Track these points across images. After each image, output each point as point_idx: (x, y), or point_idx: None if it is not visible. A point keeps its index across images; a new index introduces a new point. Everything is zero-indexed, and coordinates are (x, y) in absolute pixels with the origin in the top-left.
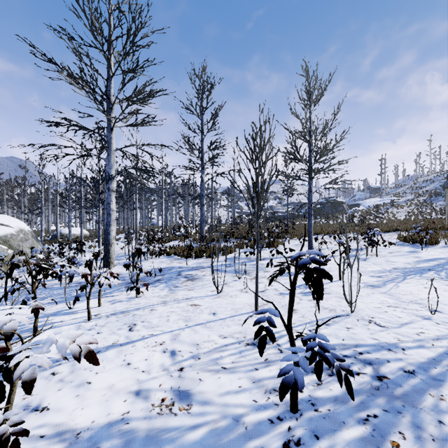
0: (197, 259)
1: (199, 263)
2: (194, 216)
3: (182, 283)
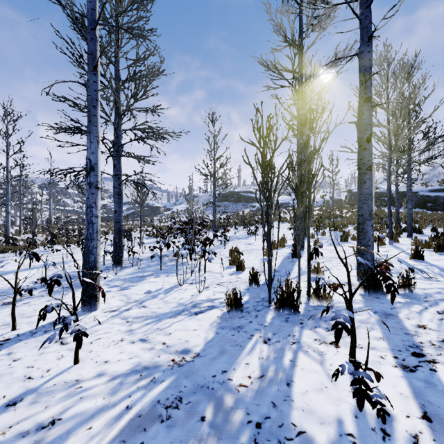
0: (3, 254)
1: (5, 255)
2: None
3: None
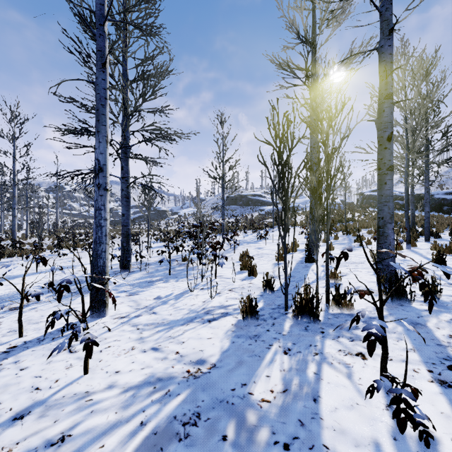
0: (10, 258)
1: (11, 260)
2: (3, 220)
3: (0, 267)
